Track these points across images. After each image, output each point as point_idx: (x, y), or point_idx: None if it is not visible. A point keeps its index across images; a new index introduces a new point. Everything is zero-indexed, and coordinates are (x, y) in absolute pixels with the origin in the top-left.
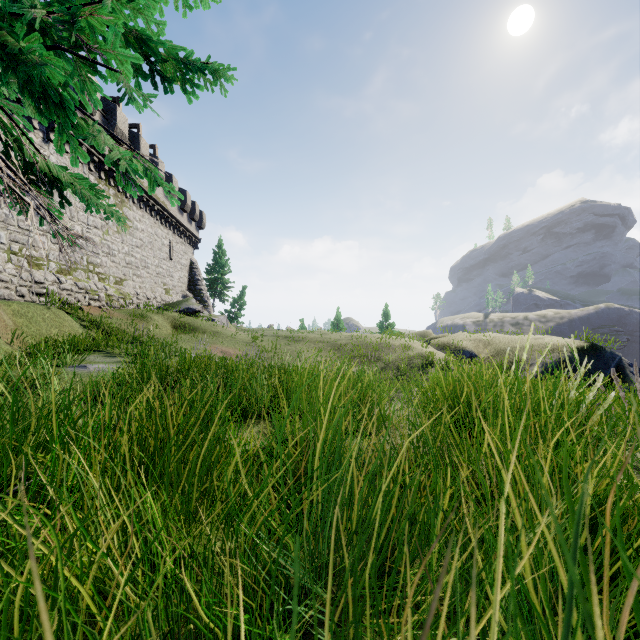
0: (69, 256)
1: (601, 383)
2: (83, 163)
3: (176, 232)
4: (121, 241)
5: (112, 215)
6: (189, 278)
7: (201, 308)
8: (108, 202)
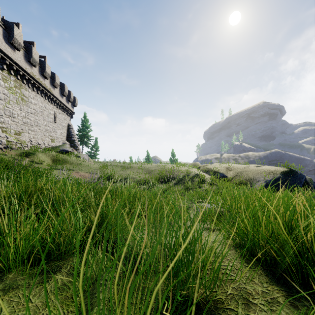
0: None
1: None
2: None
3: (59, 107)
4: (19, 109)
5: None
6: (67, 133)
7: (71, 150)
8: (9, 84)
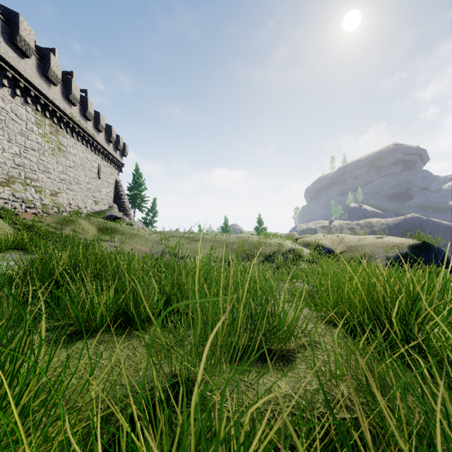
0: (7, 171)
1: None
2: (21, 96)
3: (104, 158)
4: (56, 162)
5: None
6: (115, 193)
7: (122, 215)
8: (44, 130)
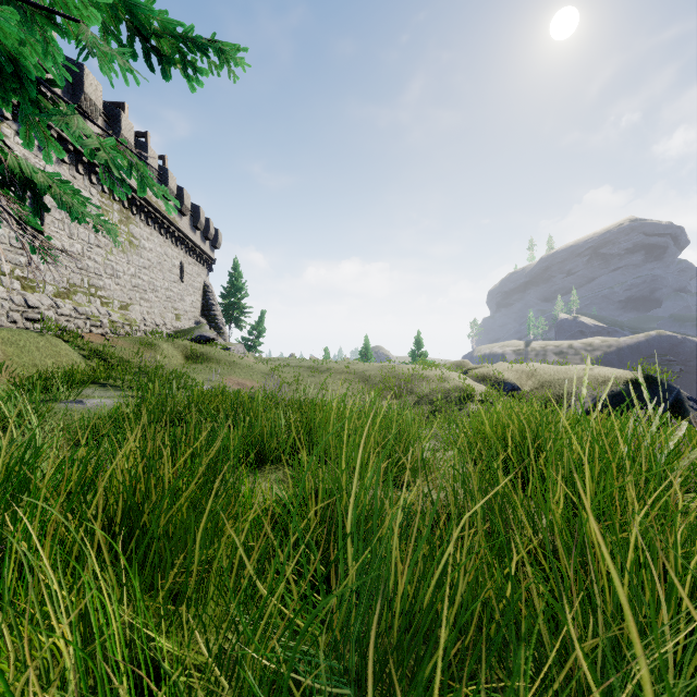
0: (68, 278)
1: (685, 426)
2: (84, 175)
3: (188, 252)
4: (127, 261)
5: (102, 226)
6: (203, 303)
7: (215, 336)
8: (112, 218)
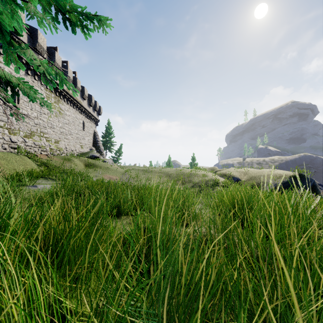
0: (30, 128)
1: (319, 197)
2: (38, 80)
3: (86, 116)
4: (58, 121)
5: (44, 103)
6: (93, 140)
7: (99, 155)
8: (51, 101)
